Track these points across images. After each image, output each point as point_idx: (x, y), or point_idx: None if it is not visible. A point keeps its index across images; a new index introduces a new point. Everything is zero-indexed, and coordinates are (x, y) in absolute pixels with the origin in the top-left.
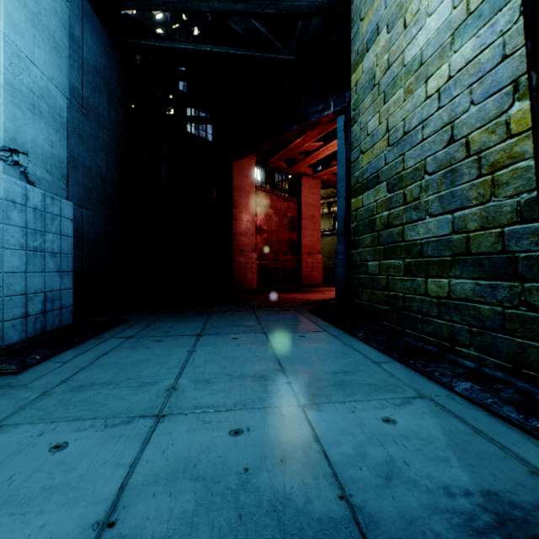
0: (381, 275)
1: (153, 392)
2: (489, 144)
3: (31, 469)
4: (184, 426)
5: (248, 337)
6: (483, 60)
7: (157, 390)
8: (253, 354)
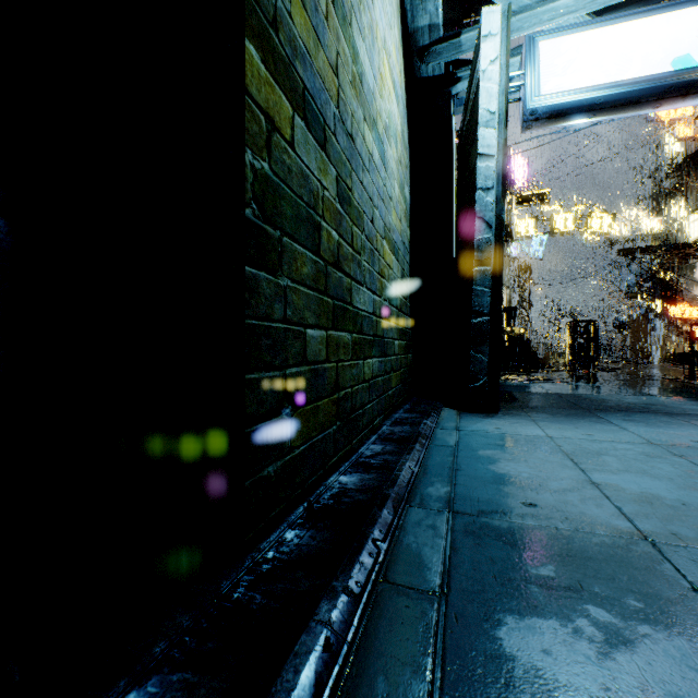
0: (331, 362)
1: (693, 455)
2: (381, 254)
3: (689, 438)
4: (627, 439)
5: (690, 527)
6: (380, 183)
7: (694, 456)
8: (623, 476)
